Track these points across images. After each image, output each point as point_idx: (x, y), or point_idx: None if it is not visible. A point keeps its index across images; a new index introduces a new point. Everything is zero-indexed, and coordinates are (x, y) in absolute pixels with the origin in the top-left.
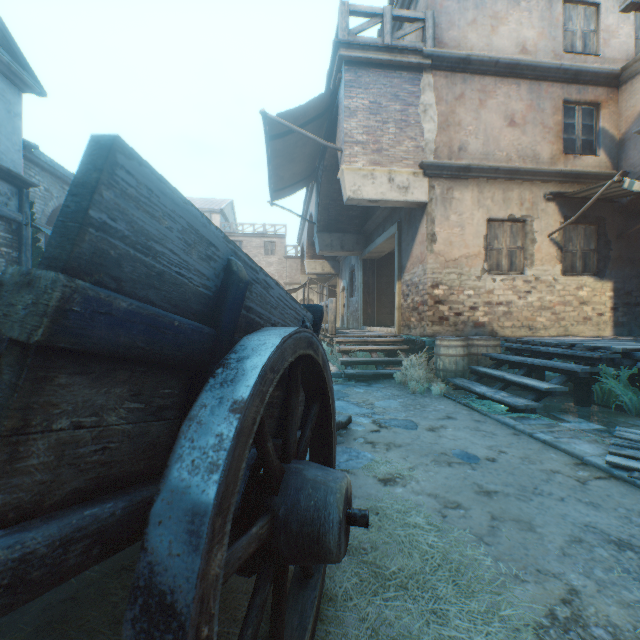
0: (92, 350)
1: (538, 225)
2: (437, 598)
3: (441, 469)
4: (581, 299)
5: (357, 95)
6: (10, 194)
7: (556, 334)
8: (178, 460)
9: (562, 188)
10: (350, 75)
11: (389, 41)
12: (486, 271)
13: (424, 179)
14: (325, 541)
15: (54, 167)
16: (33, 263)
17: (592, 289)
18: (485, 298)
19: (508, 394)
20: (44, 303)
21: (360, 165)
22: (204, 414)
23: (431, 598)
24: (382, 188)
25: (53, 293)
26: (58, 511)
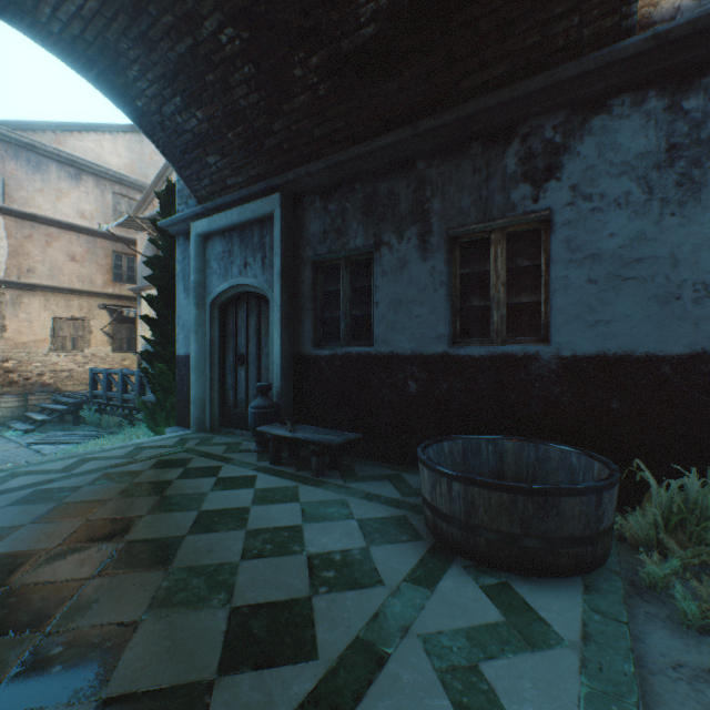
0: None
1: (95, 323)
2: None
3: None
4: (126, 366)
5: None
6: None
7: None
8: None
9: (113, 302)
10: None
11: None
12: (54, 350)
13: None
14: None
15: None
16: None
17: (134, 360)
18: (53, 368)
19: (28, 425)
20: None
21: None
22: None
23: None
24: None
25: None
26: None
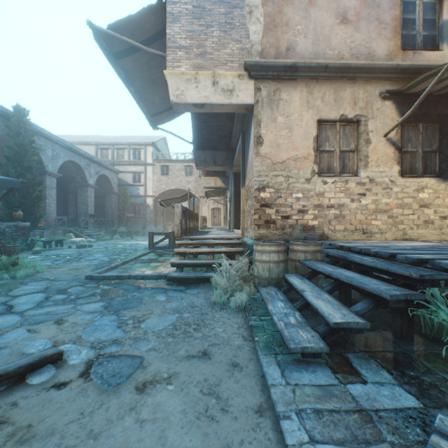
0: None
1: (373, 125)
2: None
3: None
4: (422, 201)
5: (180, 0)
6: None
7: (393, 238)
8: None
9: (400, 85)
10: None
11: None
12: (316, 173)
13: (250, 81)
14: None
15: None
16: None
17: (434, 191)
18: (315, 201)
19: (298, 320)
20: None
21: (183, 69)
22: None
23: None
24: (206, 92)
25: None
26: None
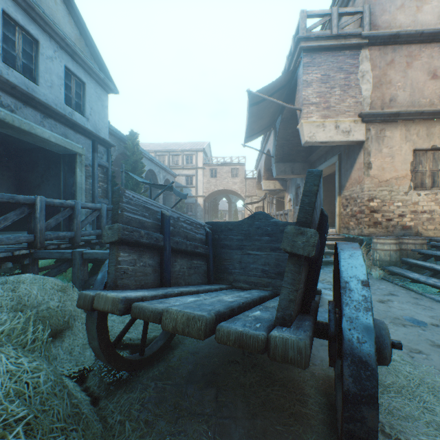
0: (312, 258)
1: None
2: (424, 401)
3: (398, 328)
4: None
5: (312, 71)
6: (103, 152)
7: None
8: (346, 305)
9: None
10: (307, 59)
11: (335, 31)
12: (412, 188)
13: (362, 124)
14: (383, 353)
15: (116, 132)
16: (112, 190)
17: None
18: (411, 208)
19: (438, 280)
20: (311, 241)
21: (314, 119)
22: (349, 286)
23: (420, 400)
24: (330, 133)
25: (315, 238)
26: (294, 322)
